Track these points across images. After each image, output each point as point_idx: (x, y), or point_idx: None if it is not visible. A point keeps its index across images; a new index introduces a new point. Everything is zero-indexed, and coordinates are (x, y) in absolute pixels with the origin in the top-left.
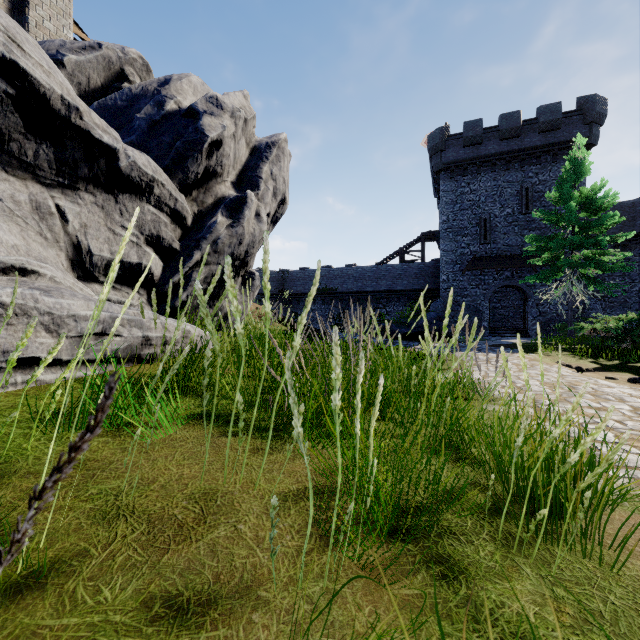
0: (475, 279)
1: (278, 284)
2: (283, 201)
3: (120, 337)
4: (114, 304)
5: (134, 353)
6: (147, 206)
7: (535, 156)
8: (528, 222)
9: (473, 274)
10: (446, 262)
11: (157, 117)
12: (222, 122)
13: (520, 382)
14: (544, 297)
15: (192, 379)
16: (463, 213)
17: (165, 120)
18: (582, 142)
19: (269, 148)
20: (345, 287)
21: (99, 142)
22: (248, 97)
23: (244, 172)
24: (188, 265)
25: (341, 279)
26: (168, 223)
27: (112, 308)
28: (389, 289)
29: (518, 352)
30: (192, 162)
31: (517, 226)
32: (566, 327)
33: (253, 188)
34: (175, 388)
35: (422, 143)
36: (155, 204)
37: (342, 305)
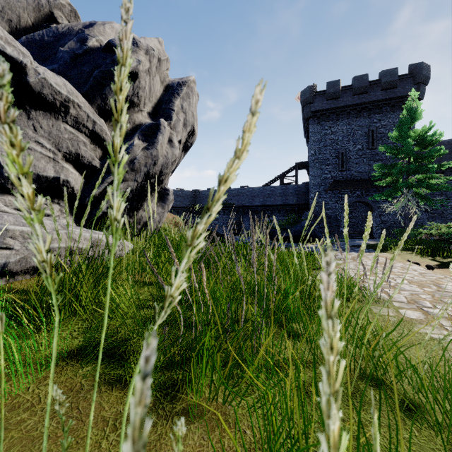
0: (335, 196)
1: (191, 200)
2: (192, 132)
3: (10, 250)
4: (11, 215)
5: (31, 265)
6: (63, 125)
7: (378, 107)
8: (373, 155)
9: (333, 193)
10: (314, 184)
11: (79, 51)
12: (137, 57)
13: (391, 281)
14: (387, 210)
15: (81, 297)
16: (326, 148)
17: (87, 54)
18: (416, 95)
19: (180, 86)
20: (240, 202)
21: (2, 53)
22: (162, 43)
23: (159, 105)
24: (107, 181)
25: (237, 196)
26: (87, 143)
27: (2, 219)
28: (272, 204)
29: (374, 252)
30: (109, 90)
31: (365, 158)
32: (402, 232)
33: (166, 118)
34: (61, 308)
35: (296, 98)
36: (72, 124)
37: (238, 215)
